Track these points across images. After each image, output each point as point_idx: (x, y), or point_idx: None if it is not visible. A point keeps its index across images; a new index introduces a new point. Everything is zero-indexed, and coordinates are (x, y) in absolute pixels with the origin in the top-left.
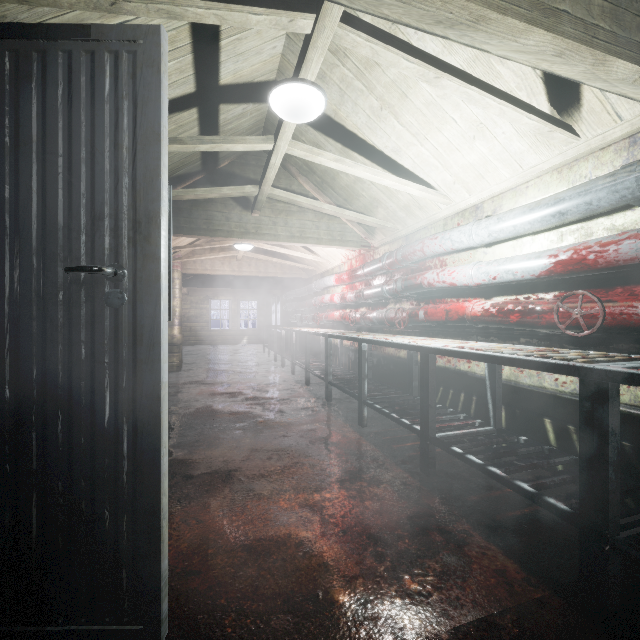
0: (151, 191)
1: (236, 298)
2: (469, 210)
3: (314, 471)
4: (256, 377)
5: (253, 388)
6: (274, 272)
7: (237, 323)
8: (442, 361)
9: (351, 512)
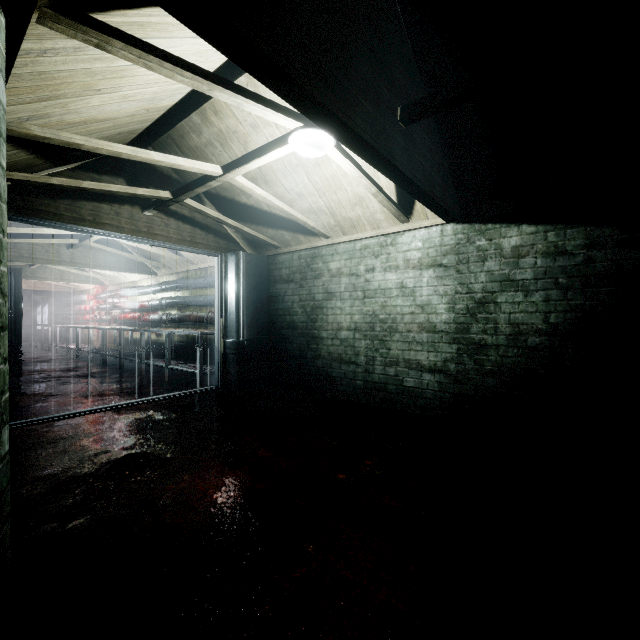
0: (20, 297)
1: None
2: (133, 282)
3: (63, 367)
4: (28, 355)
5: (28, 358)
6: (42, 287)
7: None
8: (128, 335)
9: (73, 369)
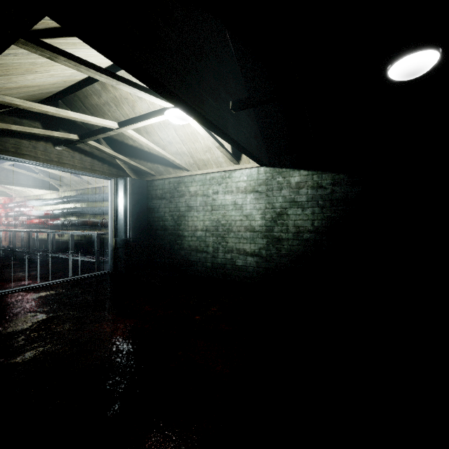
0: None
1: None
2: (38, 195)
3: None
4: None
5: None
6: None
7: None
8: (33, 236)
9: None
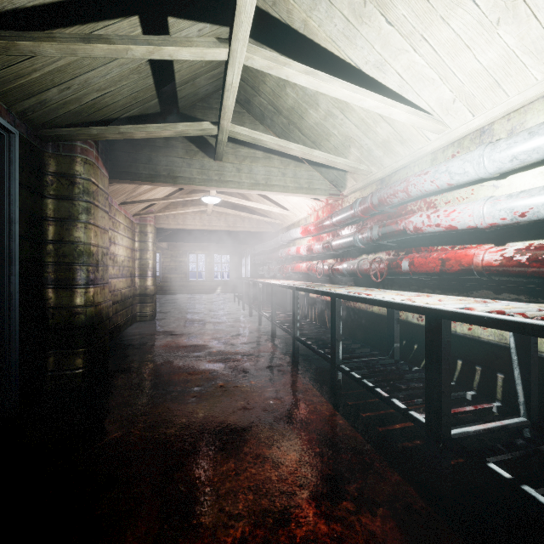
0: None
1: (211, 252)
2: (470, 136)
3: (279, 475)
4: (223, 327)
5: (218, 340)
6: (242, 226)
7: (212, 275)
8: None
9: None
